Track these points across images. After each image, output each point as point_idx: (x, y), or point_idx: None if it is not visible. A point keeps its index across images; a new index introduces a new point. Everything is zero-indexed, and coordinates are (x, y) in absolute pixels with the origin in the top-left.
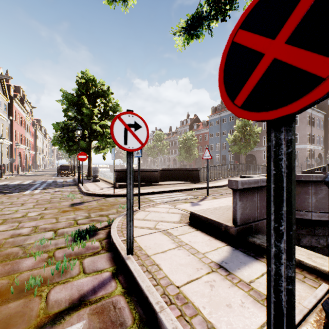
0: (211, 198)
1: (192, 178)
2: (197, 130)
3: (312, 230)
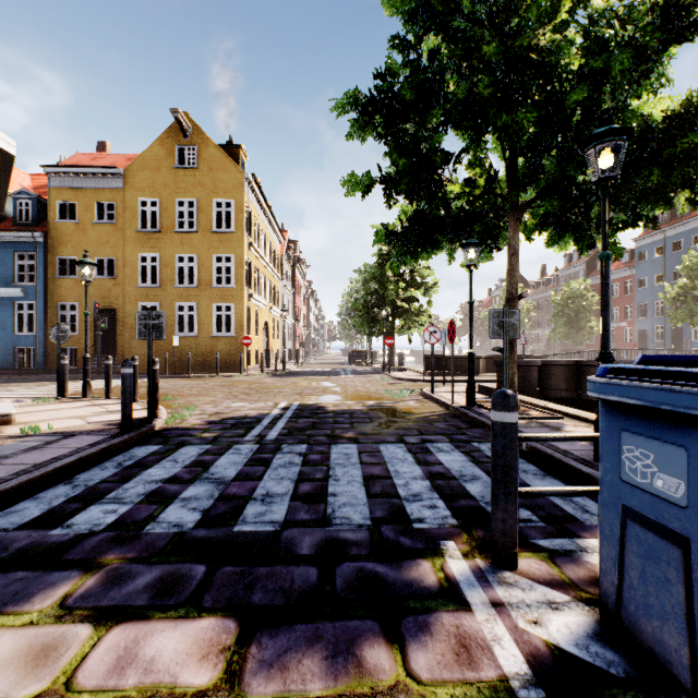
0: None
1: None
2: None
3: None
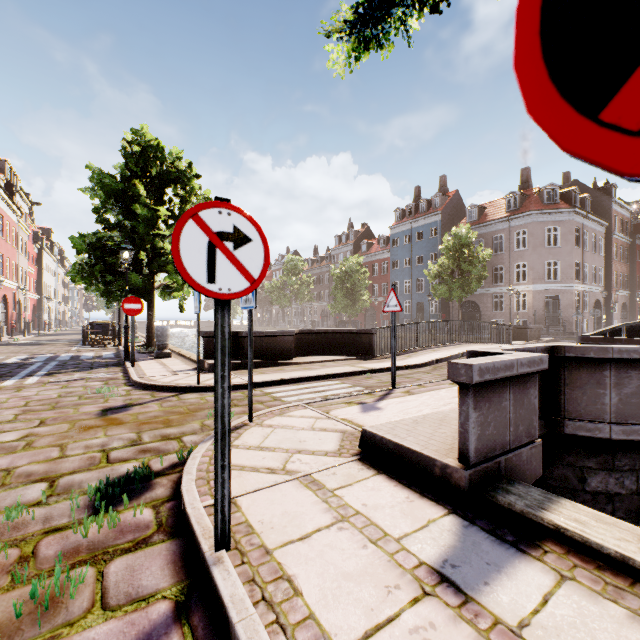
0: (401, 393)
1: (359, 348)
2: (367, 253)
3: (609, 460)
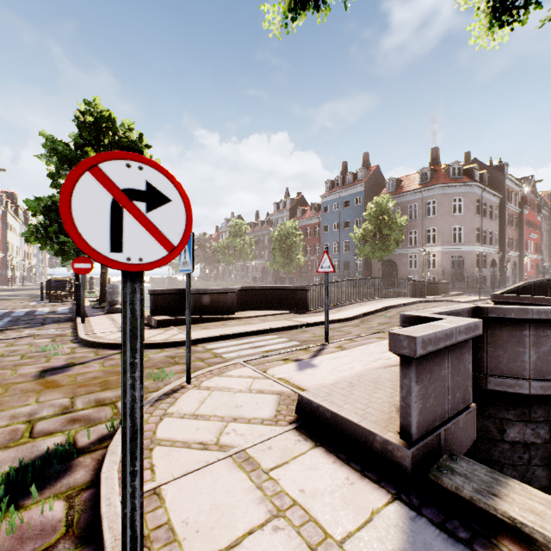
0: (334, 349)
1: (295, 303)
2: (302, 218)
3: (526, 412)
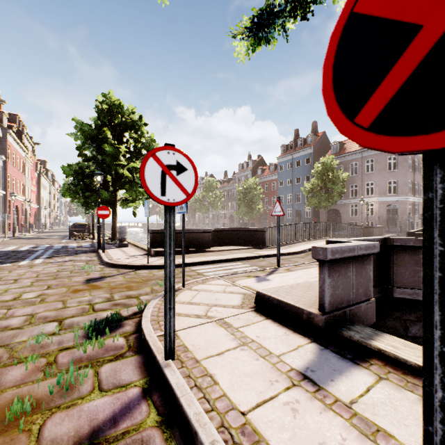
0: (284, 270)
1: (255, 241)
2: (261, 176)
3: None
